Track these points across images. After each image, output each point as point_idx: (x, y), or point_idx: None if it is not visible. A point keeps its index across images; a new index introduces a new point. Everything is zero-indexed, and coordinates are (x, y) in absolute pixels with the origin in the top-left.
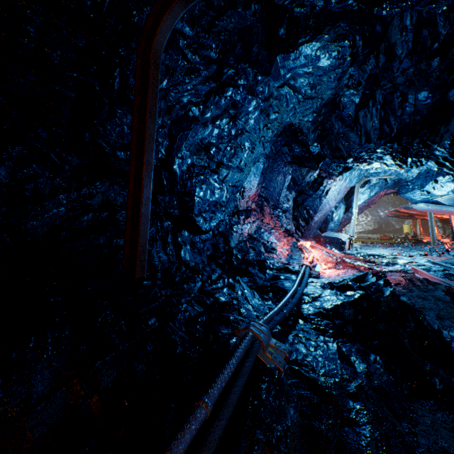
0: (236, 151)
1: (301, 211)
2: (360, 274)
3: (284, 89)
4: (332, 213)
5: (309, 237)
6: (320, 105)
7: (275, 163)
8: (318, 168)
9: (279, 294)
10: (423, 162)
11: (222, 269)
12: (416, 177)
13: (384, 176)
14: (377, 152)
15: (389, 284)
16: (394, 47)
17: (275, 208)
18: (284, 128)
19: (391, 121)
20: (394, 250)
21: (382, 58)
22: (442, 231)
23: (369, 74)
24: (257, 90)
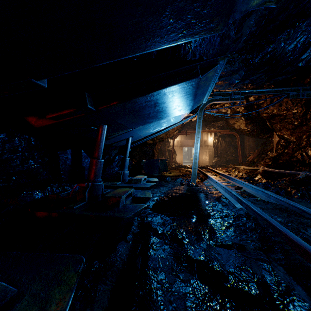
0: None
1: None
2: None
3: None
4: None
5: None
6: None
7: None
8: None
9: None
10: None
11: None
12: None
13: None
14: None
15: None
16: None
17: None
18: None
19: None
20: None
21: None
22: None
23: None
24: None
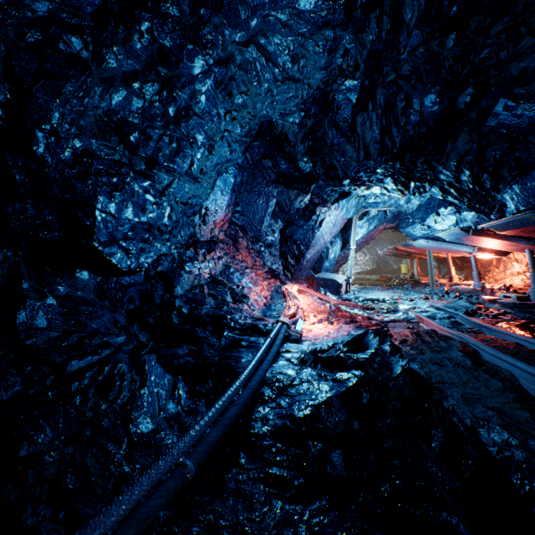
0: (181, 145)
1: (290, 246)
2: (357, 334)
3: (251, 51)
4: (327, 249)
5: (301, 279)
6: (307, 96)
7: (254, 180)
8: (309, 191)
9: (223, 384)
10: (427, 188)
11: (151, 334)
12: (417, 209)
13: (384, 207)
14: (377, 172)
15: (398, 350)
16: (402, 7)
17: (256, 240)
18: (263, 130)
19: (394, 133)
20: (394, 293)
21: (387, 23)
22: (438, 271)
23: (369, 51)
24: (203, 37)
